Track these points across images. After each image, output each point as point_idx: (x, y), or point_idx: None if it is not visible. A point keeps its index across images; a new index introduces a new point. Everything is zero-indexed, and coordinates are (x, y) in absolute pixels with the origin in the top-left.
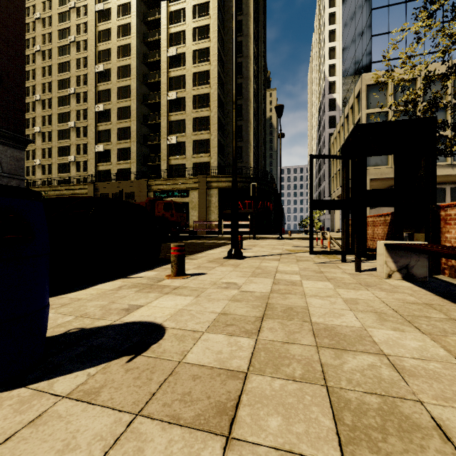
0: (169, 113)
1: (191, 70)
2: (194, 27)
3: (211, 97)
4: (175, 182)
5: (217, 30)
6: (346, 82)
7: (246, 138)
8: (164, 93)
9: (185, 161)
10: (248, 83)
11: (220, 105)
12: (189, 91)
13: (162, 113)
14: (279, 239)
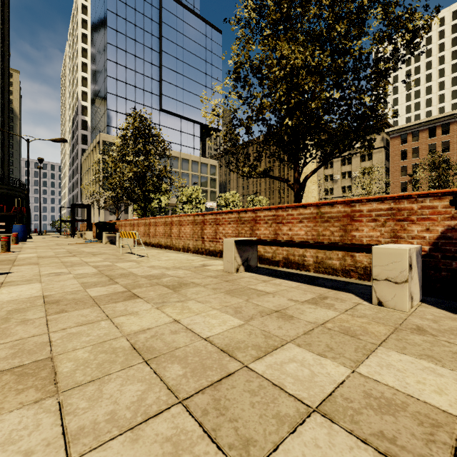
0: None
1: None
2: None
3: None
4: None
5: None
6: (94, 121)
7: None
8: None
9: None
10: None
11: None
12: None
13: None
14: (40, 235)
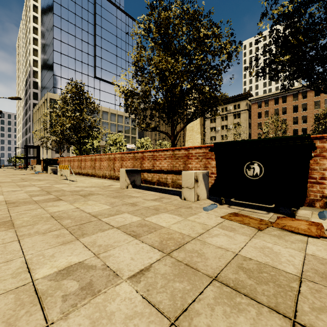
0: None
1: None
2: None
3: None
4: None
5: None
6: (43, 82)
7: None
8: None
9: None
10: None
11: None
12: None
13: None
14: None
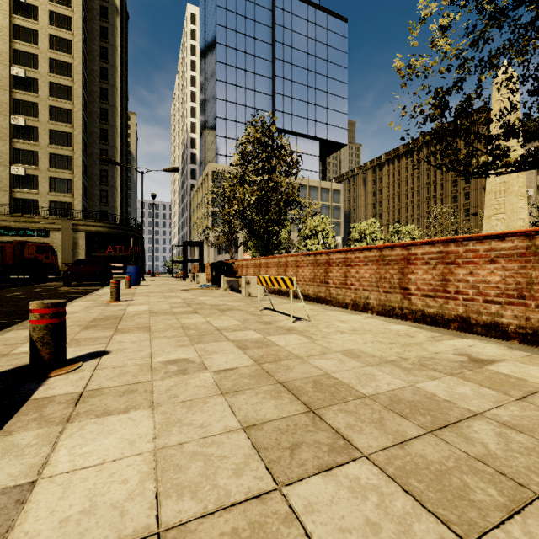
0: (14, 139)
1: (47, 102)
2: (52, 58)
3: (75, 139)
4: (29, 220)
5: (82, 74)
6: (203, 152)
7: (112, 184)
8: (6, 114)
9: (38, 197)
10: (114, 132)
11: (83, 146)
12: (45, 123)
13: (1, 136)
14: (153, 277)
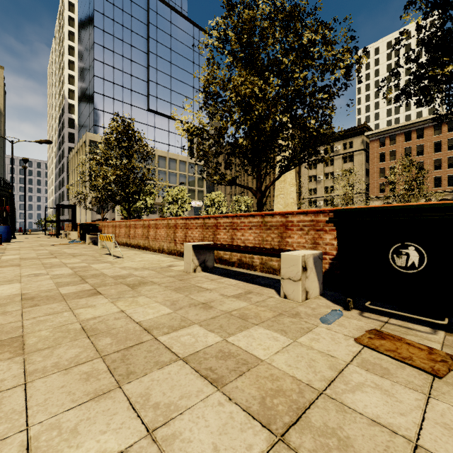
0: None
1: None
2: None
3: None
4: None
5: None
6: (81, 119)
7: None
8: None
9: None
10: None
11: None
12: None
13: None
14: (24, 234)
